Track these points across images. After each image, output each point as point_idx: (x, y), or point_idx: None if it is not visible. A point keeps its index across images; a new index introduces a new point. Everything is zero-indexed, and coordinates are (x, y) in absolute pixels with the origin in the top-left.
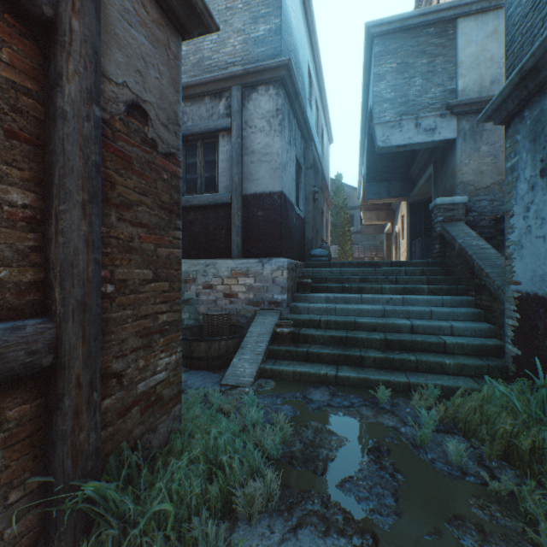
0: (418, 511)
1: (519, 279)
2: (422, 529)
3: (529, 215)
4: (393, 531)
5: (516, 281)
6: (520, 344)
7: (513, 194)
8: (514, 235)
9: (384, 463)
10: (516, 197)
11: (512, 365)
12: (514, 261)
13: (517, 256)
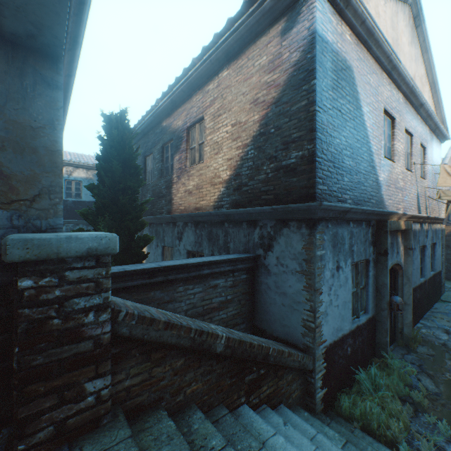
0: None
1: (326, 337)
2: None
3: (331, 293)
4: None
5: (324, 340)
6: (326, 382)
7: (322, 276)
8: (323, 307)
9: None
10: (324, 280)
11: (321, 405)
12: (322, 326)
13: (325, 322)
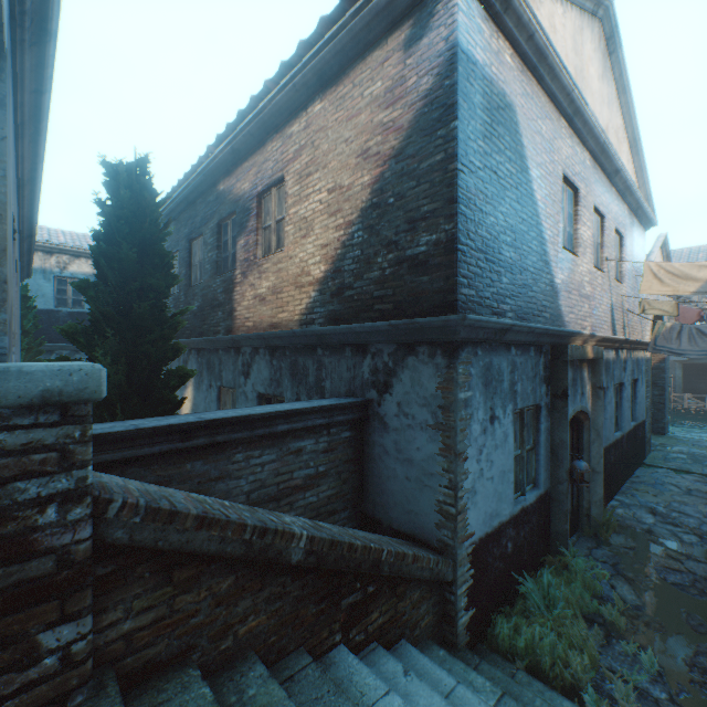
0: (682, 641)
1: (473, 528)
2: (683, 635)
3: (482, 458)
4: (703, 641)
5: (471, 533)
6: (474, 599)
7: (468, 433)
8: (469, 481)
9: (699, 674)
10: (471, 437)
11: (467, 635)
12: (468, 511)
13: (472, 504)
